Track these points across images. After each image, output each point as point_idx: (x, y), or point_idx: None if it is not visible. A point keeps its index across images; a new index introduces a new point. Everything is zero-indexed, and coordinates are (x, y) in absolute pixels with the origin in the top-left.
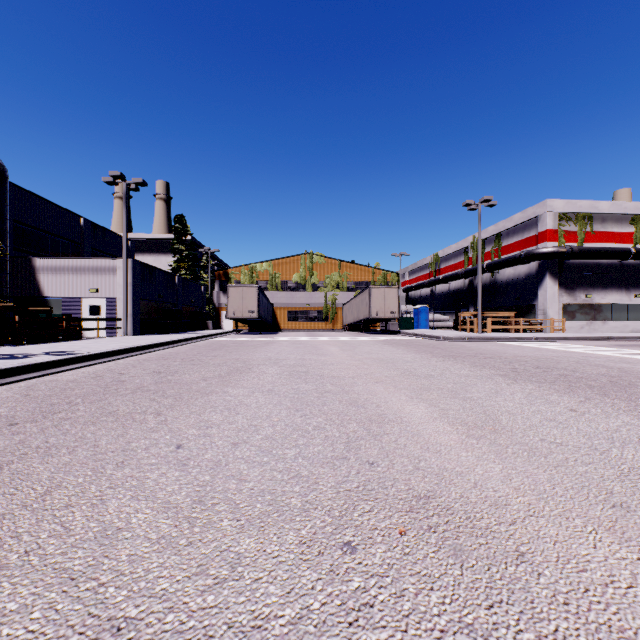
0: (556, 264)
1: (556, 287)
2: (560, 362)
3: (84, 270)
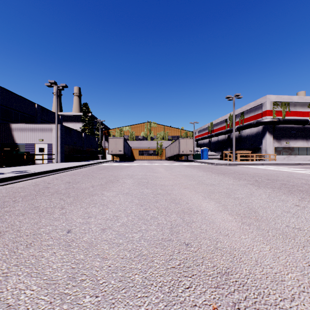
0: (271, 127)
1: (271, 138)
2: (279, 176)
3: (36, 130)
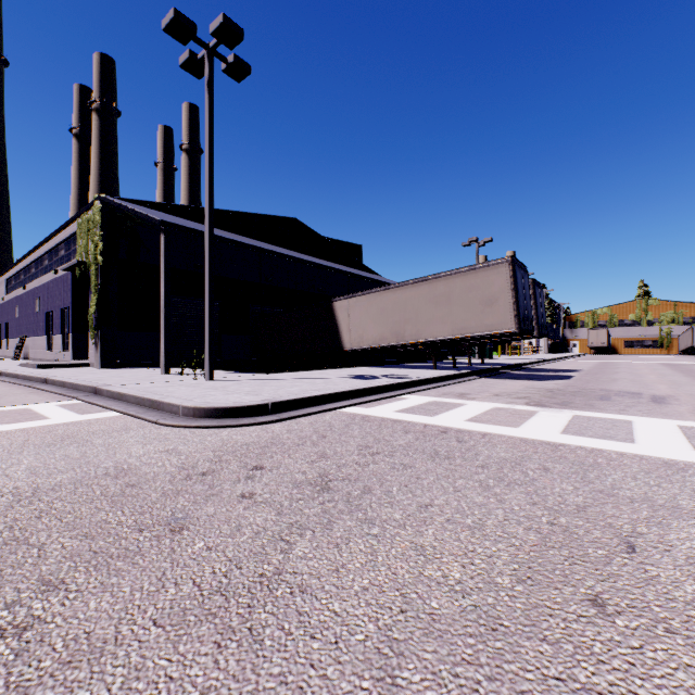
0: None
1: None
2: None
3: None
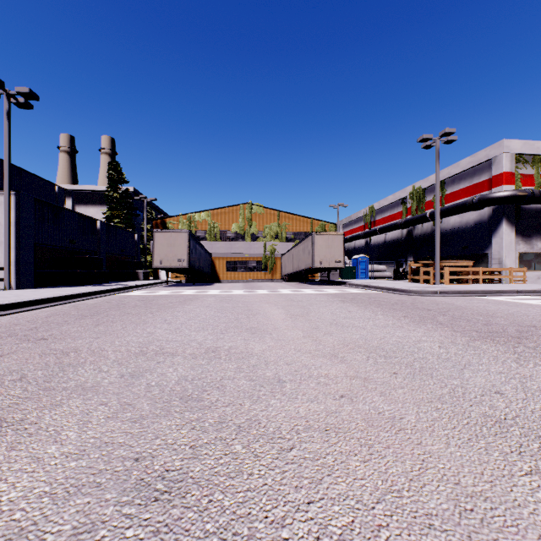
0: (513, 209)
1: (513, 234)
2: None
3: None
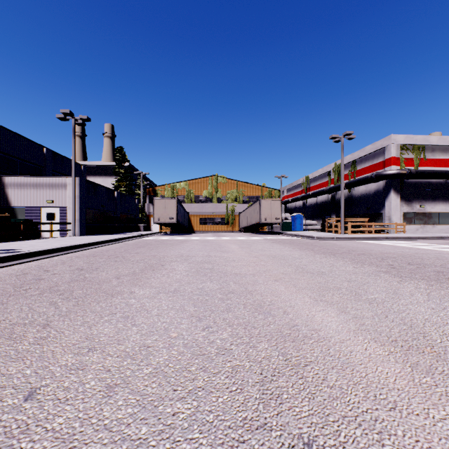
0: (398, 182)
1: (398, 199)
2: (424, 258)
3: (42, 186)
